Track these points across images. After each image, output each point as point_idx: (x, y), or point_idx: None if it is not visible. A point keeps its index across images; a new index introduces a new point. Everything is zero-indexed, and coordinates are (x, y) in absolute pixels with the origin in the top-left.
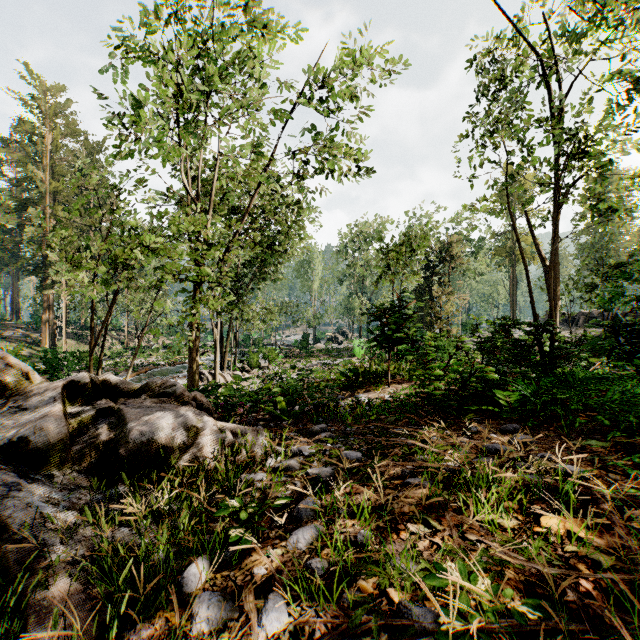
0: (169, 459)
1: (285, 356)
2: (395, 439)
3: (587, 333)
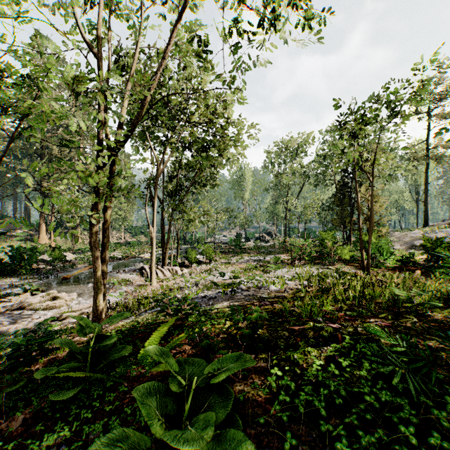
0: None
1: (221, 252)
2: None
3: None
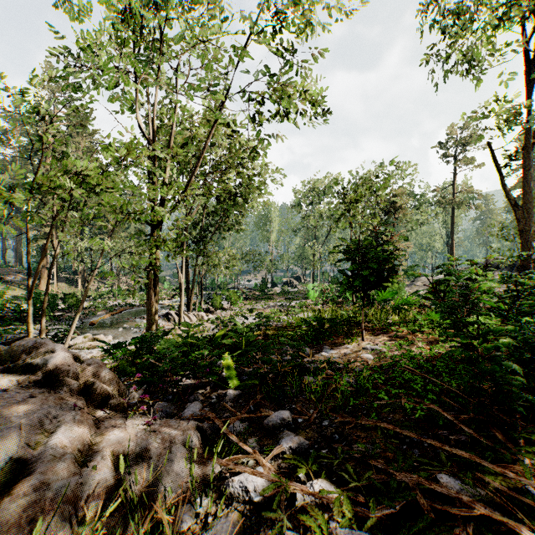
0: None
1: (246, 298)
2: (446, 492)
3: None
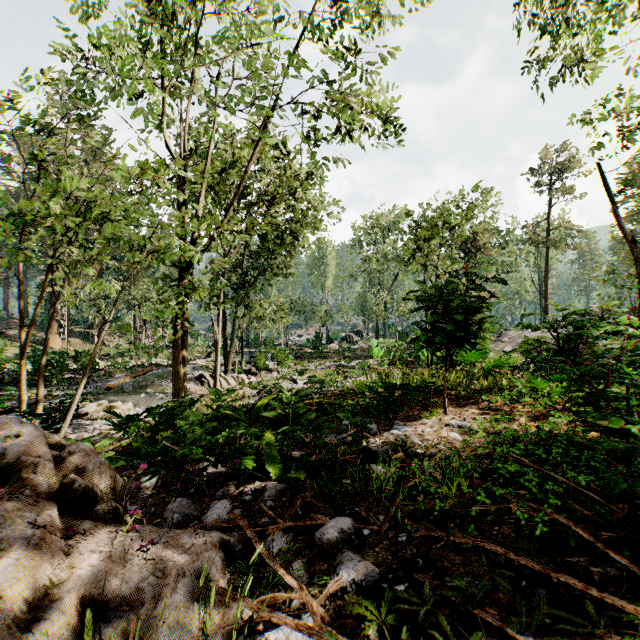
0: None
1: (296, 357)
2: None
3: None
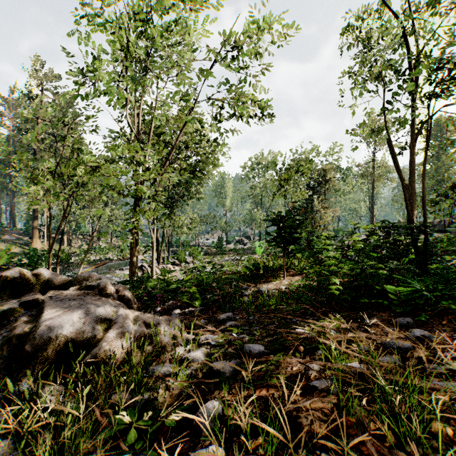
0: (79, 353)
1: (205, 253)
2: (295, 331)
3: (432, 236)
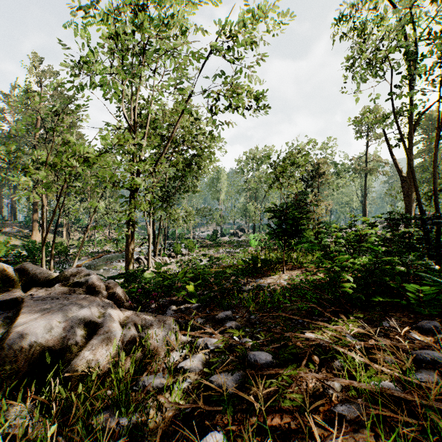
0: (57, 363)
1: (200, 246)
2: (305, 337)
3: None
